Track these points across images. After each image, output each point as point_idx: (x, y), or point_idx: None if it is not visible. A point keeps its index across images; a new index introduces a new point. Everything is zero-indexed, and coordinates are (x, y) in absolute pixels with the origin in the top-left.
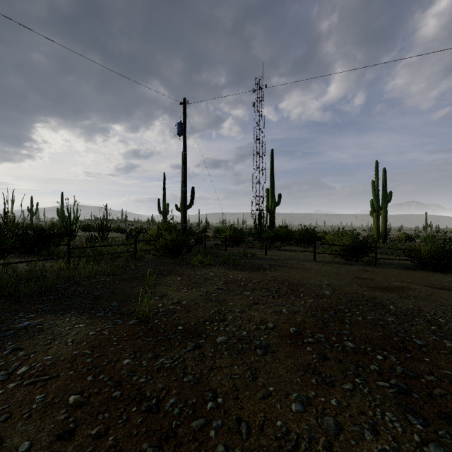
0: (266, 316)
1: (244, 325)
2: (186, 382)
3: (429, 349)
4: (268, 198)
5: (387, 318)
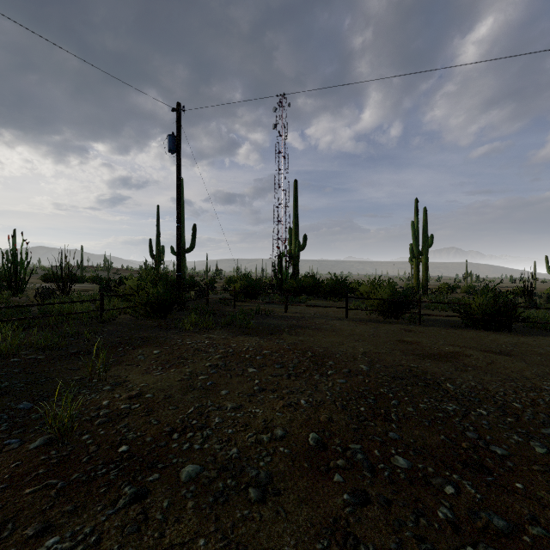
0: (274, 413)
1: (235, 436)
2: None
3: (516, 464)
4: (290, 241)
5: (446, 405)
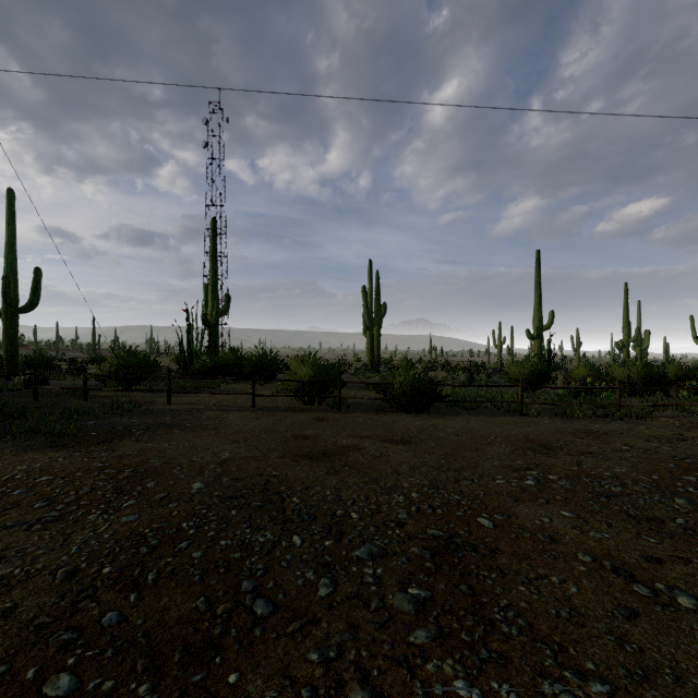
0: None
1: None
2: None
3: (266, 630)
4: (207, 302)
5: (261, 535)
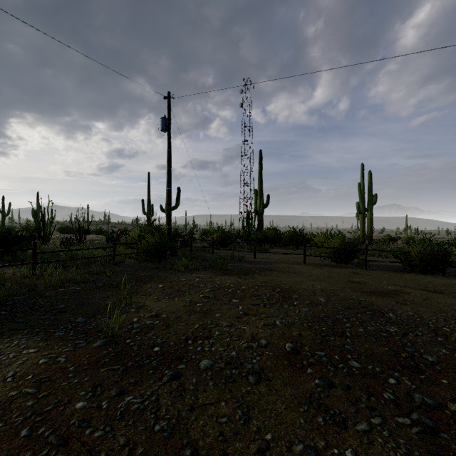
0: (258, 330)
1: (232, 343)
2: (157, 432)
3: (443, 368)
4: (256, 200)
5: (389, 328)
